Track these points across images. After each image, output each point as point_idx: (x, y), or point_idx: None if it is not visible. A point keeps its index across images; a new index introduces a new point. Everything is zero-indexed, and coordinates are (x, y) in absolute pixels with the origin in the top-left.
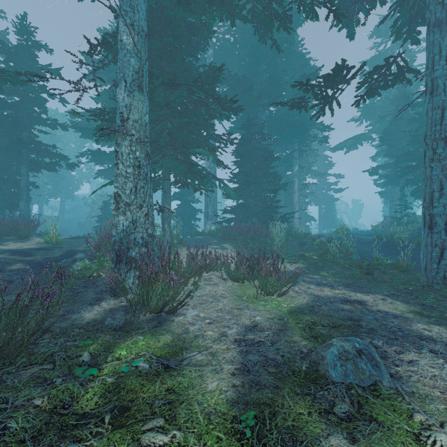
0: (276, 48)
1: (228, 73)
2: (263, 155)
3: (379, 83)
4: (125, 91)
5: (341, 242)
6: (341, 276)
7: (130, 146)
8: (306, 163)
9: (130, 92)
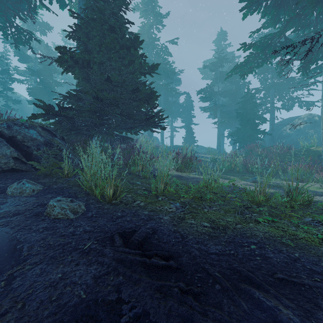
0: None
1: None
2: None
3: None
4: (322, 100)
5: None
6: None
7: (322, 121)
8: None
9: (322, 100)
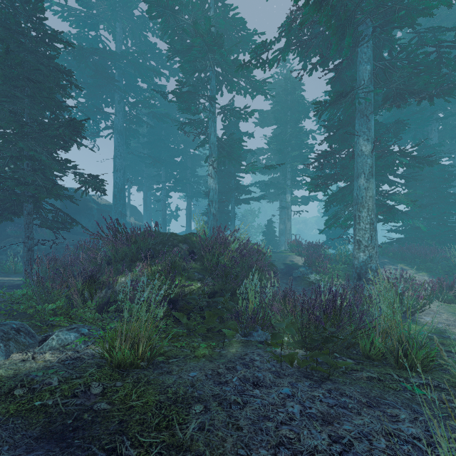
0: None
1: None
2: (441, 176)
3: None
4: (364, 180)
5: None
6: None
7: (368, 212)
8: None
9: (367, 180)
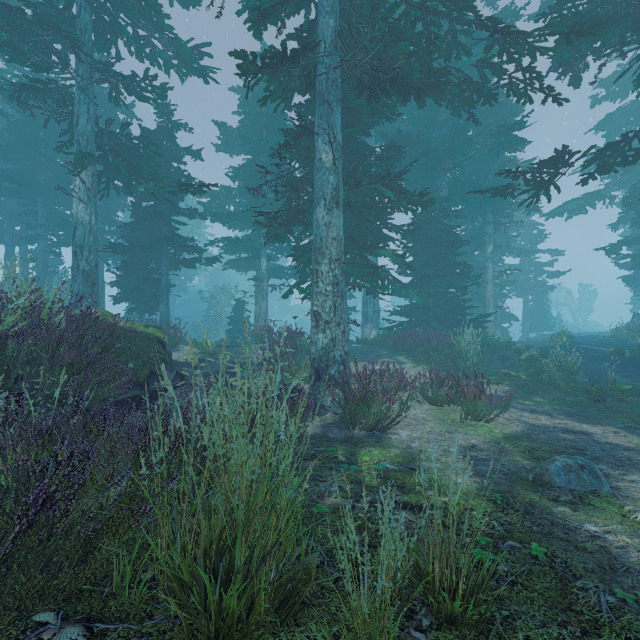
0: (473, 121)
1: (397, 134)
2: (447, 240)
3: (615, 159)
4: (324, 210)
5: (561, 357)
6: (561, 403)
7: (330, 264)
8: (503, 237)
9: (329, 210)
